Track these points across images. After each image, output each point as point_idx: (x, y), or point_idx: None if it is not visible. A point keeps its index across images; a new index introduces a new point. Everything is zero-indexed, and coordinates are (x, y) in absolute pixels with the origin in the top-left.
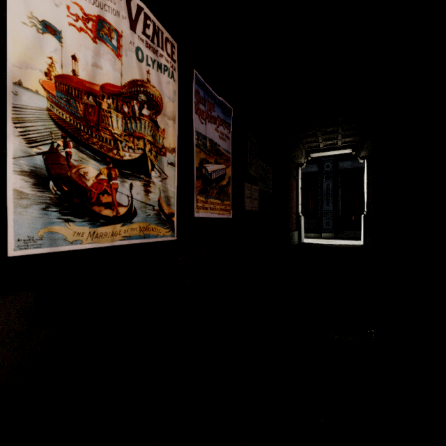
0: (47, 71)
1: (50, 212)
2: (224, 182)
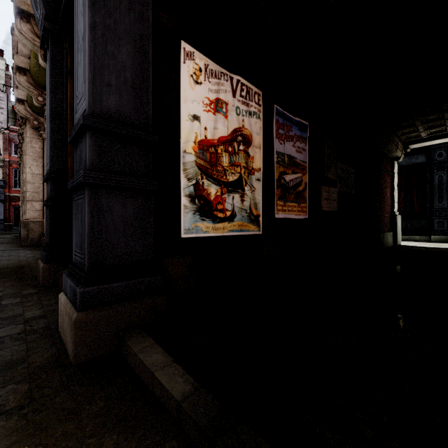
0: (195, 140)
1: (196, 215)
2: (301, 188)
